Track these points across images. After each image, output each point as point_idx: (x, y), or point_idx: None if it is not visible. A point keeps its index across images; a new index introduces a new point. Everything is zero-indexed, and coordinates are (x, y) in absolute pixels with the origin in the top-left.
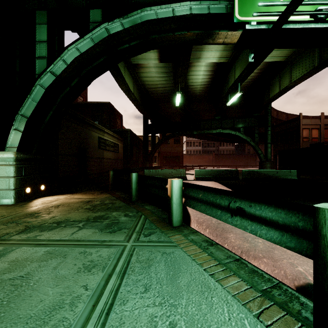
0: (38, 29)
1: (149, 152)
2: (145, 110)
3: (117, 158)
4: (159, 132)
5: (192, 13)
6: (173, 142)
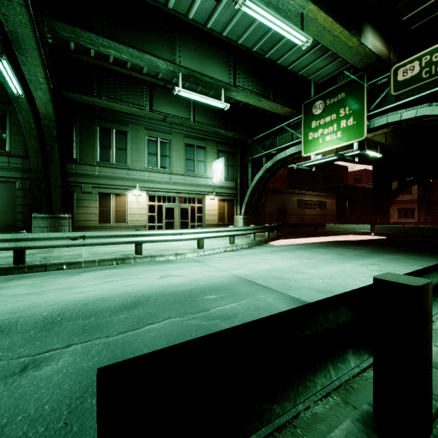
0: (249, 169)
1: (401, 203)
2: (365, 160)
3: (324, 214)
4: (394, 180)
5: (293, 152)
6: None
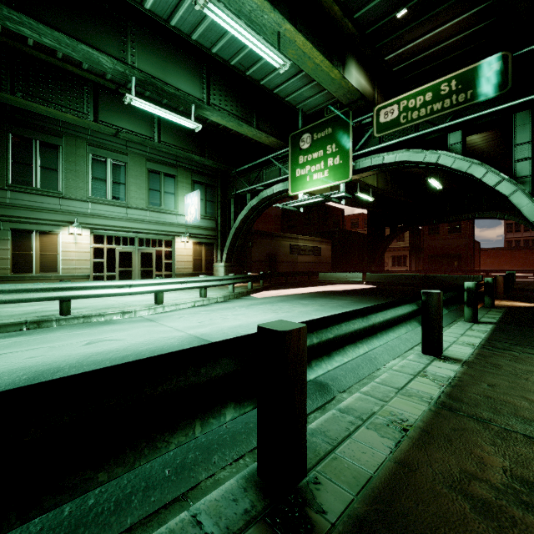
0: (232, 207)
1: (394, 250)
2: (360, 203)
3: (319, 262)
4: (387, 225)
5: (280, 189)
6: (448, 231)
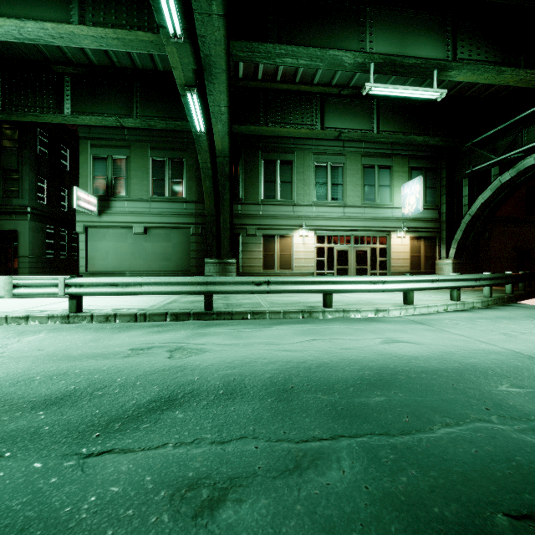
0: (464, 189)
1: None
2: None
3: None
4: None
5: None
6: None
